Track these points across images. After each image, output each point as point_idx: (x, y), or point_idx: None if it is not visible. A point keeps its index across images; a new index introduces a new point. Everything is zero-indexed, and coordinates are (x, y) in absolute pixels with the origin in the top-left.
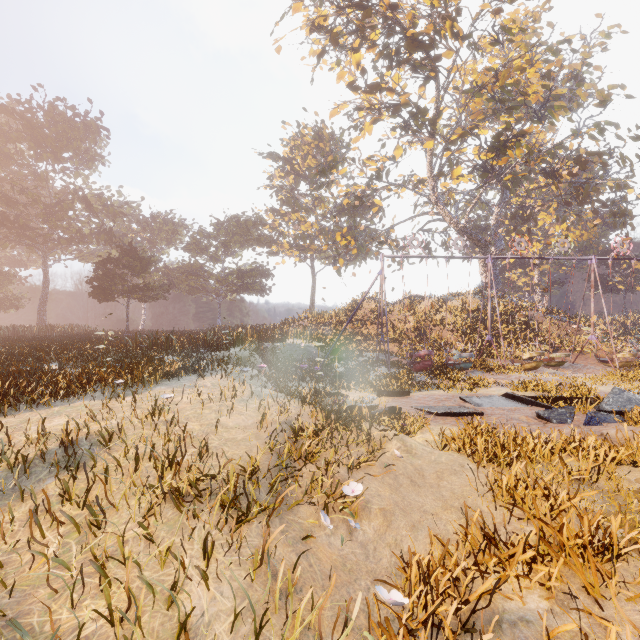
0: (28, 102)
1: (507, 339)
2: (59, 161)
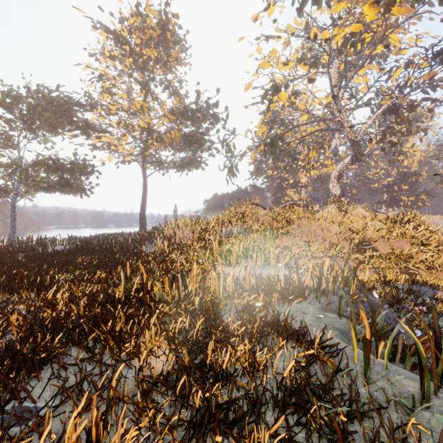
0: None
1: None
2: None
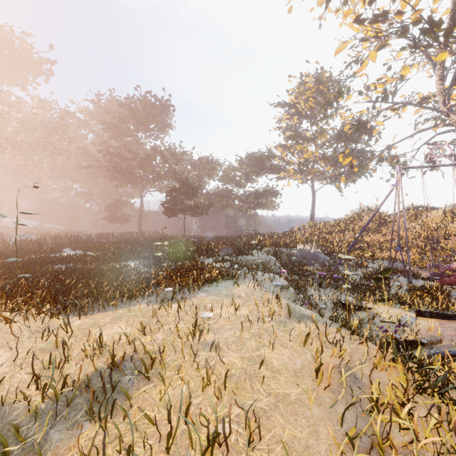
0: (133, 98)
1: None
2: (148, 131)
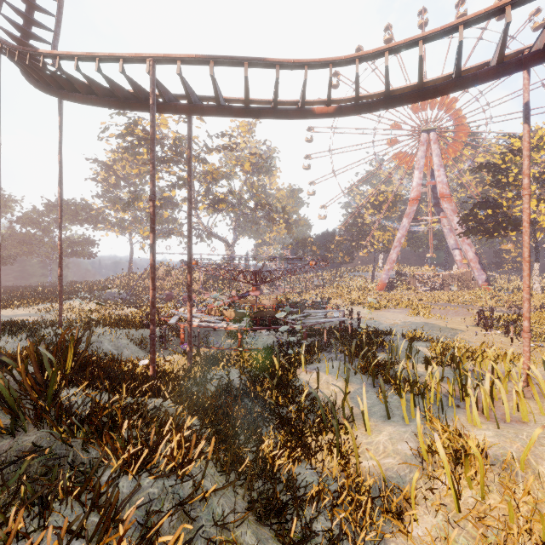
0: None
1: (221, 287)
2: None
